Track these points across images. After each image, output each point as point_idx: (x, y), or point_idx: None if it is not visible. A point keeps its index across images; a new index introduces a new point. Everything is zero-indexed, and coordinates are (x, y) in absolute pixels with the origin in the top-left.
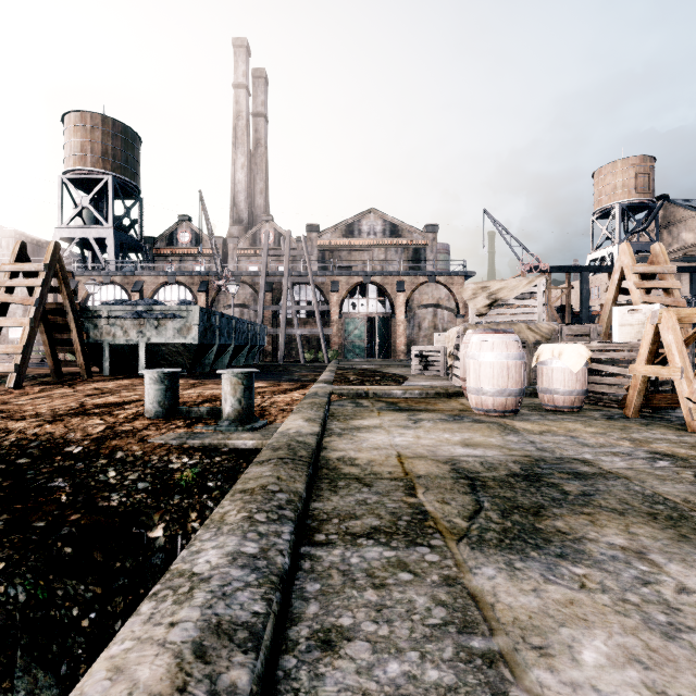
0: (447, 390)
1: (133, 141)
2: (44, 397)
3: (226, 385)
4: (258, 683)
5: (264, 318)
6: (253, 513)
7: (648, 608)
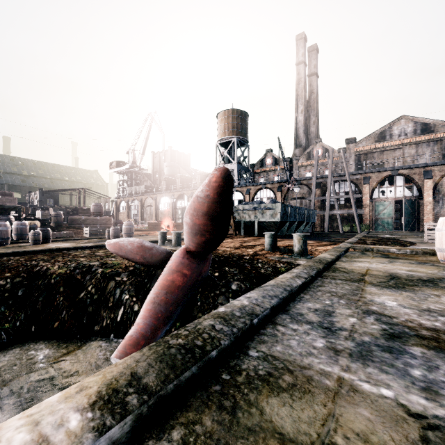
0: (433, 251)
1: (245, 117)
2: (225, 242)
3: (295, 239)
4: (306, 282)
5: (315, 204)
6: (306, 268)
7: (416, 298)
